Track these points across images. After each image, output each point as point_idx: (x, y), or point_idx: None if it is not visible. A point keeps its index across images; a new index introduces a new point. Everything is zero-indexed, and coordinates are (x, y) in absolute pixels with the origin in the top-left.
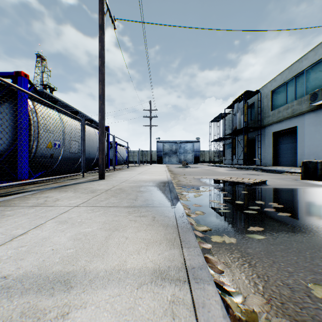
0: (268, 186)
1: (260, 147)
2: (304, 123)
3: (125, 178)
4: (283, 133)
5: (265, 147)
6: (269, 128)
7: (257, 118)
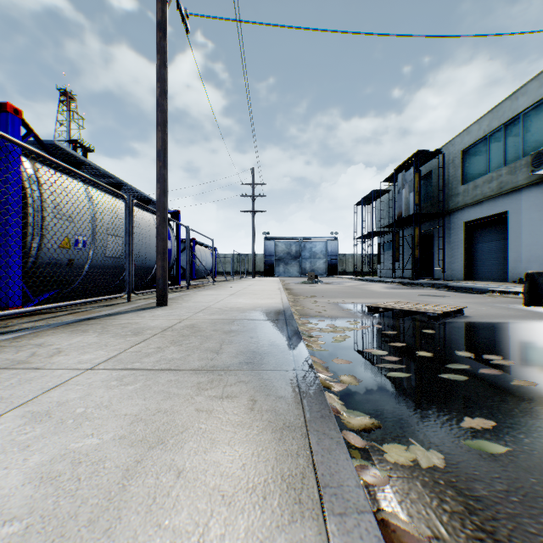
0: (469, 319)
1: (442, 247)
2: (521, 205)
3: (204, 303)
4: (483, 224)
5: (451, 247)
6: (458, 214)
7: (438, 199)
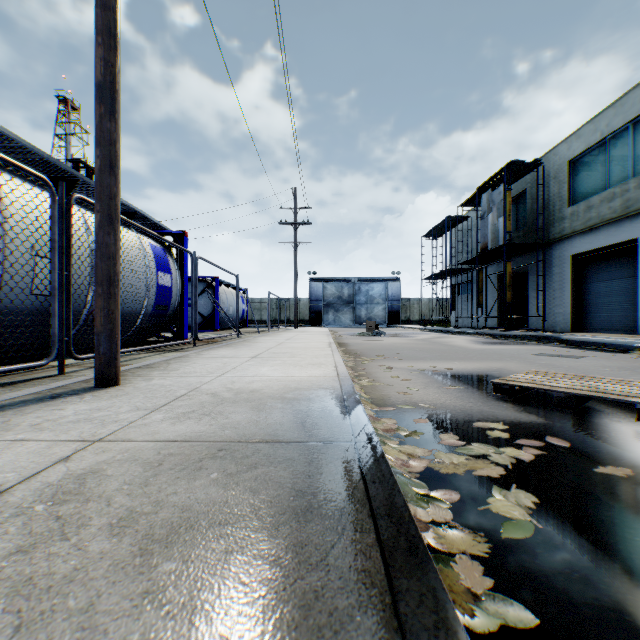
0: None
1: (542, 288)
2: None
3: (195, 378)
4: (599, 257)
5: (552, 288)
6: (563, 245)
7: (536, 225)
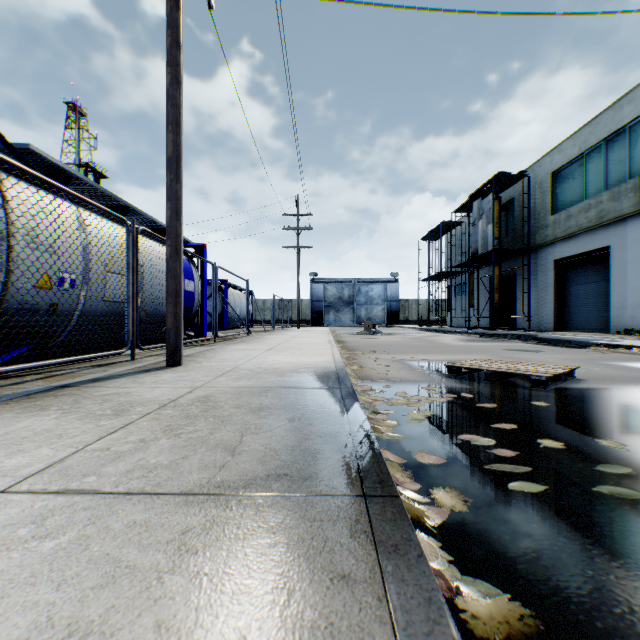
0: (587, 384)
1: (527, 291)
2: (626, 238)
3: (232, 362)
4: (578, 262)
5: (538, 291)
6: (546, 250)
7: (522, 232)
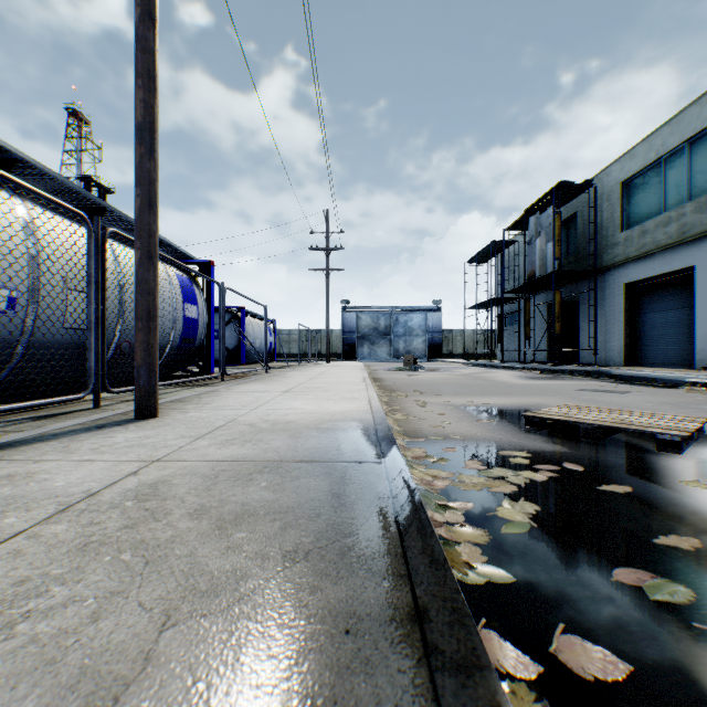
0: None
1: (593, 319)
2: None
3: (230, 411)
4: (654, 285)
5: (605, 319)
6: (616, 273)
7: (587, 251)
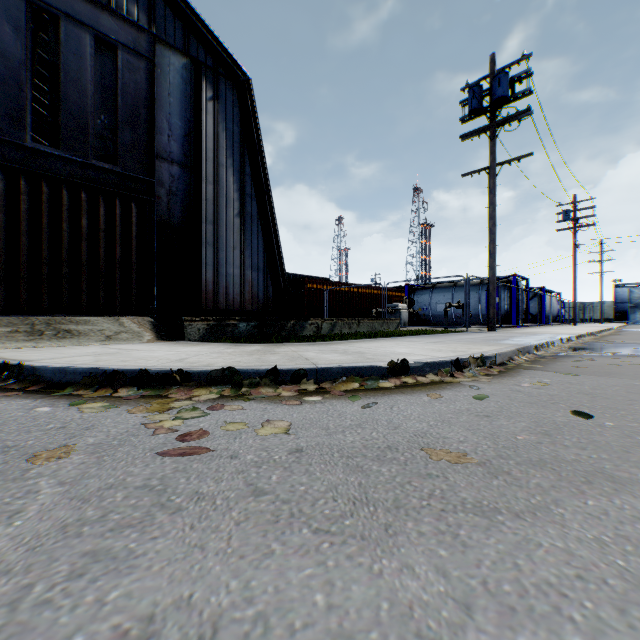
0: None
1: None
2: None
3: None
4: None
5: None
6: None
7: None
